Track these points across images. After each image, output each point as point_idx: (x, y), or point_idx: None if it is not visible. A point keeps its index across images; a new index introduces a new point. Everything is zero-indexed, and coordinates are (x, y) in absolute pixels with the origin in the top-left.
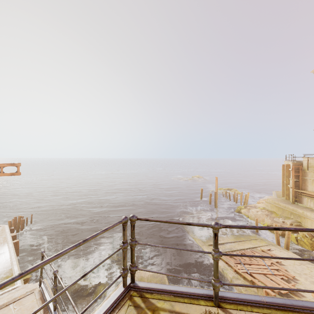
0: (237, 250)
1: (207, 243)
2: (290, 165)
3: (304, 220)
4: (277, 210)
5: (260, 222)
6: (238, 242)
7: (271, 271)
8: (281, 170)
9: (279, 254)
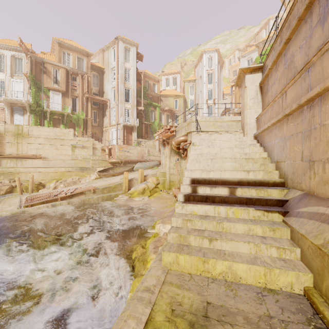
0: (21, 203)
1: None
2: None
3: (19, 175)
4: None
5: None
6: None
7: (73, 189)
8: None
9: (42, 193)
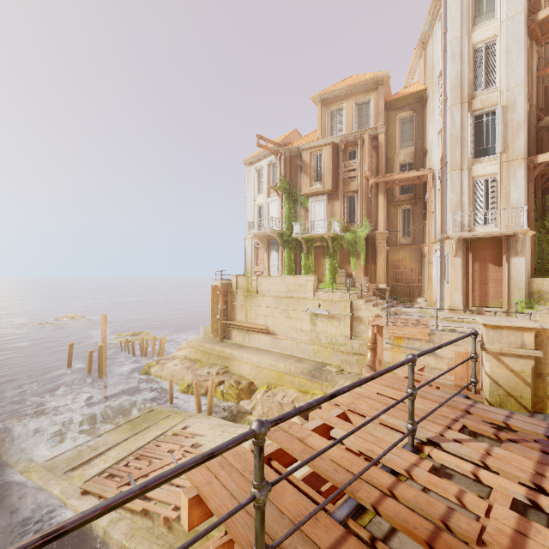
0: (131, 455)
1: (62, 470)
2: (219, 286)
3: (232, 362)
4: (203, 356)
5: (179, 382)
6: (136, 434)
7: None
8: (211, 294)
9: (199, 428)
